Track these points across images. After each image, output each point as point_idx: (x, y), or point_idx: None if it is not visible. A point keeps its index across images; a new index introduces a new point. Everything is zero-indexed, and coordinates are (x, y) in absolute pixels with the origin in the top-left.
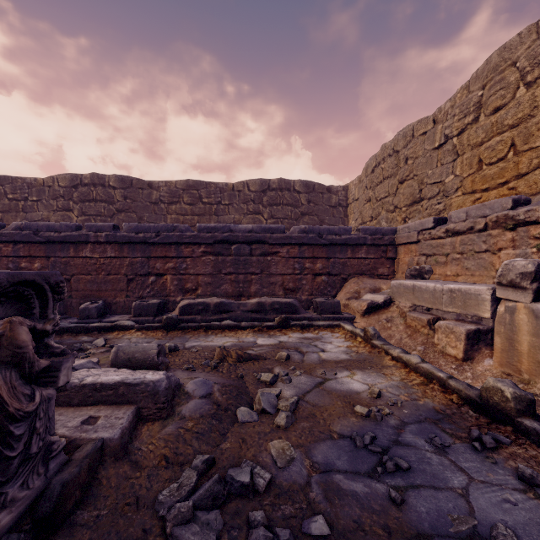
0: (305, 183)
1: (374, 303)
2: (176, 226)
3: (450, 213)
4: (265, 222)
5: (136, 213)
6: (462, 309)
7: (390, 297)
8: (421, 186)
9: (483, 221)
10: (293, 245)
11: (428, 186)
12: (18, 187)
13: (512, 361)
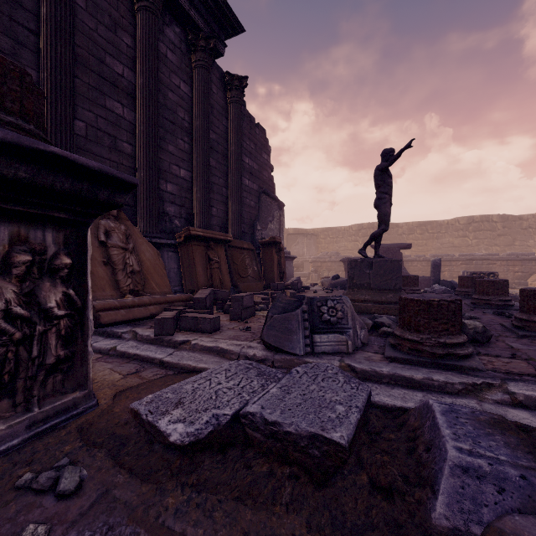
0: (500, 216)
1: None
2: (449, 254)
3: None
4: (470, 241)
5: (390, 241)
6: None
7: None
8: None
9: None
10: (503, 261)
11: None
12: (334, 232)
13: None
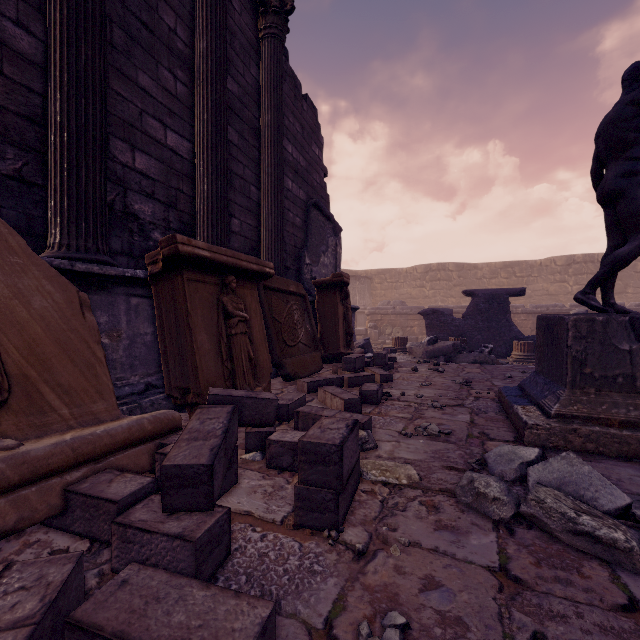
0: None
1: None
2: (557, 305)
3: None
4: (570, 288)
5: (466, 287)
6: None
7: None
8: None
9: None
10: None
11: None
12: (393, 275)
13: None
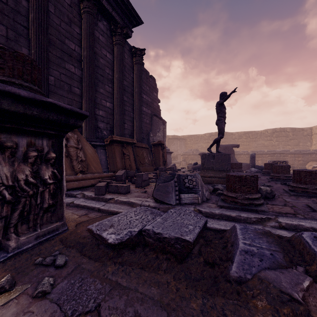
0: (291, 128)
1: (314, 166)
2: (261, 151)
3: None
4: (274, 143)
5: (227, 143)
6: None
7: None
8: None
9: None
10: (292, 154)
11: None
12: (195, 137)
13: None
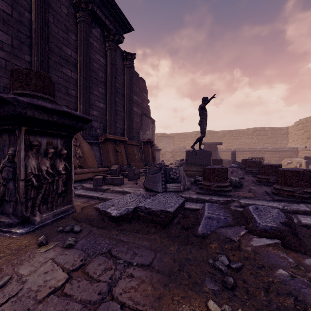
0: (270, 128)
1: (288, 162)
2: (243, 148)
3: (307, 146)
4: (255, 141)
5: (213, 140)
6: (300, 162)
7: (292, 161)
8: (309, 135)
9: (310, 148)
10: (270, 151)
11: (310, 135)
12: (183, 135)
13: (302, 166)
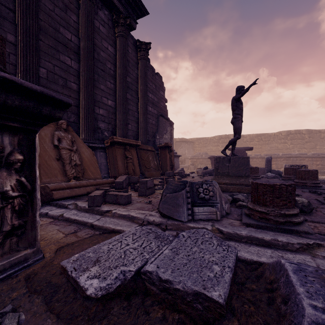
0: (307, 130)
1: None
2: (275, 154)
3: None
4: (288, 146)
5: (238, 146)
6: None
7: None
8: None
9: None
10: (309, 158)
11: None
12: (204, 140)
13: None
